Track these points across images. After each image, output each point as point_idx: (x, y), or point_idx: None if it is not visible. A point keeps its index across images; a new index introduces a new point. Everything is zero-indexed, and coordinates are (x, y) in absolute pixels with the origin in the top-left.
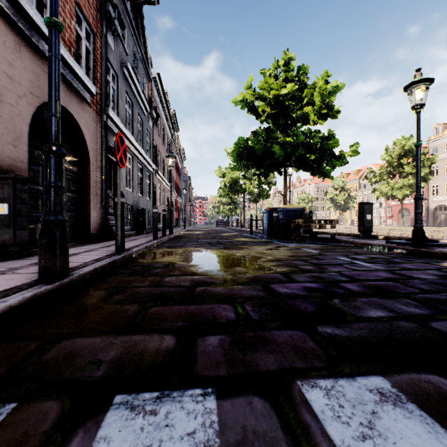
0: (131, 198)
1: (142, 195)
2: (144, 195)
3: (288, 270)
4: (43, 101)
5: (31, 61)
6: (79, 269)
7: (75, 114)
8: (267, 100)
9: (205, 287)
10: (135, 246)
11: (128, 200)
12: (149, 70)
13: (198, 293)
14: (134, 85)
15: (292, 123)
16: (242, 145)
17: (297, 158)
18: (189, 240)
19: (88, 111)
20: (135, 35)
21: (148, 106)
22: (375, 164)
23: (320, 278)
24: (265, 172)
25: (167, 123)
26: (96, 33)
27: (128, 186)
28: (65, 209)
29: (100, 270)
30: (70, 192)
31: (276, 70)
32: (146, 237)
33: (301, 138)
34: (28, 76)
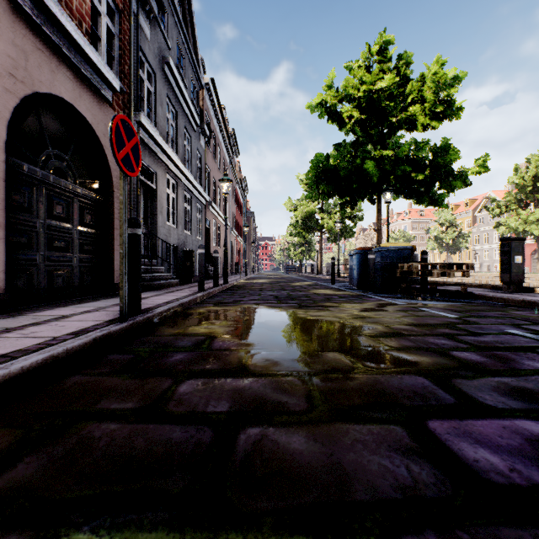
0: (175, 237)
1: (190, 233)
2: (193, 233)
3: (437, 365)
4: (34, 90)
5: (12, 27)
6: (17, 357)
7: (89, 117)
8: (356, 102)
9: (262, 426)
10: (165, 303)
11: (171, 238)
12: (199, 74)
13: (239, 461)
14: (179, 89)
15: (391, 131)
16: (320, 165)
17: (398, 180)
18: (249, 292)
19: (110, 115)
20: (180, 24)
21: (199, 120)
22: (496, 191)
23: (534, 397)
24: (351, 200)
25: (225, 145)
26: (122, 10)
27: (172, 221)
28: (75, 250)
29: (67, 357)
30: (84, 226)
31: (368, 61)
32: (190, 288)
33: (405, 149)
34: (7, 49)
